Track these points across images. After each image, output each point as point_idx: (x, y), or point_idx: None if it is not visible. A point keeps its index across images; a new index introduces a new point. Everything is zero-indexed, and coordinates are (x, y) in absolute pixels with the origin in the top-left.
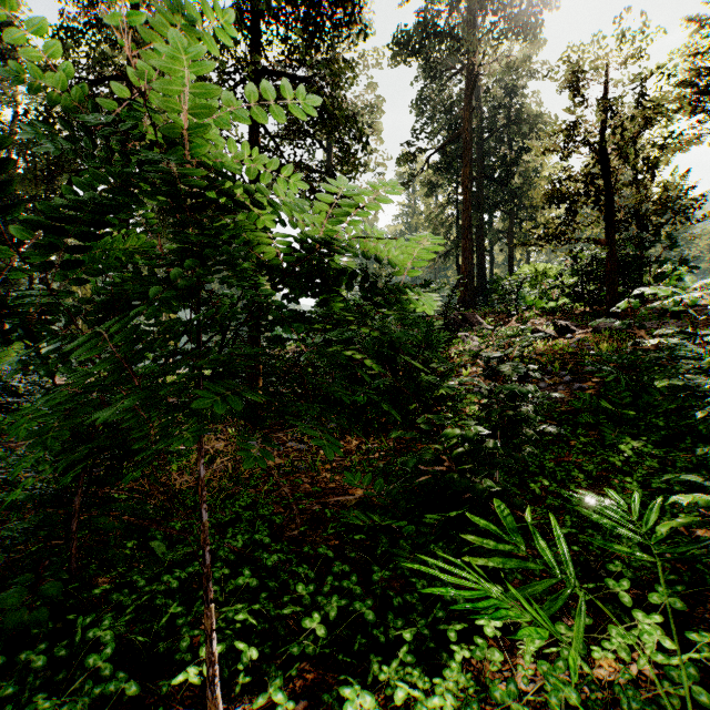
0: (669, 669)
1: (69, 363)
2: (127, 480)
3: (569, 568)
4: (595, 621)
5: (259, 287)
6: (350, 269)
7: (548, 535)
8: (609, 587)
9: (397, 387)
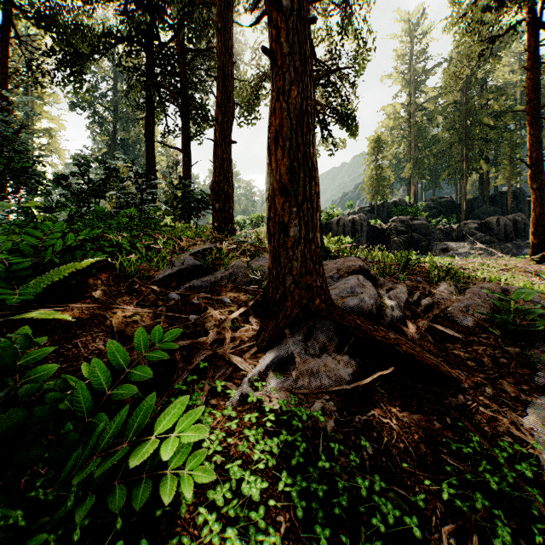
0: None
1: None
2: None
3: None
4: None
5: None
6: None
7: None
8: None
9: None
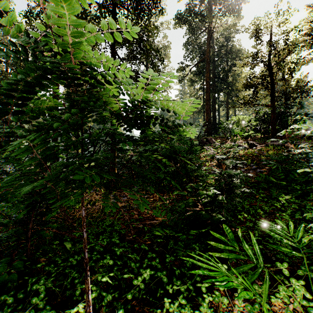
0: (309, 309)
1: (20, 161)
2: (49, 217)
3: (260, 259)
4: (271, 282)
5: None
6: (155, 116)
7: (247, 239)
8: (278, 266)
9: (177, 171)
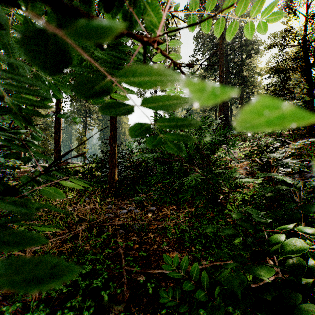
0: None
1: None
2: None
3: None
4: None
5: (115, 119)
6: None
7: None
8: None
9: (201, 178)
